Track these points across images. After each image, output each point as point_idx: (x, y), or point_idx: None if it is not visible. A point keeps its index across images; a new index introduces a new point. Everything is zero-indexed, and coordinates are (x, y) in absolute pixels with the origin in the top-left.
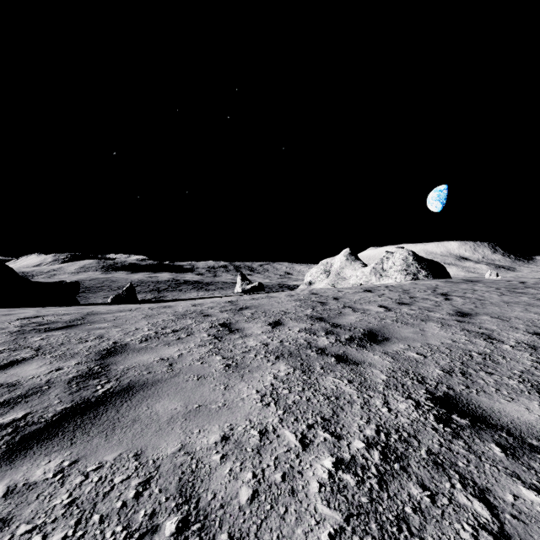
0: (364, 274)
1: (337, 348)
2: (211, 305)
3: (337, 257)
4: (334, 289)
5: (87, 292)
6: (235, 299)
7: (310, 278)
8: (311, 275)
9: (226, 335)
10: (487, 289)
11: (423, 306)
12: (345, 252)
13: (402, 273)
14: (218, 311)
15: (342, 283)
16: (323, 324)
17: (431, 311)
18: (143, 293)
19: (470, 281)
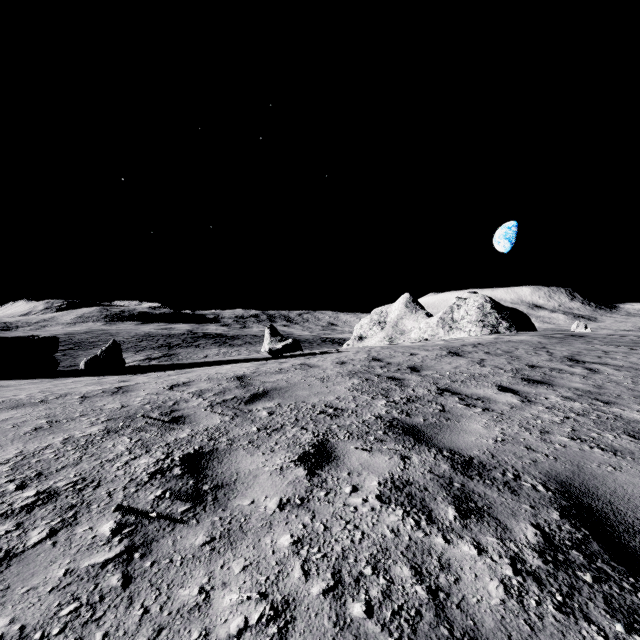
0: (429, 326)
1: None
2: (202, 387)
3: (395, 305)
4: (403, 351)
5: (76, 349)
6: (252, 370)
7: (361, 330)
8: (362, 327)
9: (170, 528)
10: (619, 350)
11: (578, 389)
12: (404, 298)
13: (477, 325)
14: (202, 409)
15: (401, 337)
16: (429, 456)
17: (609, 403)
18: (150, 349)
19: (574, 336)
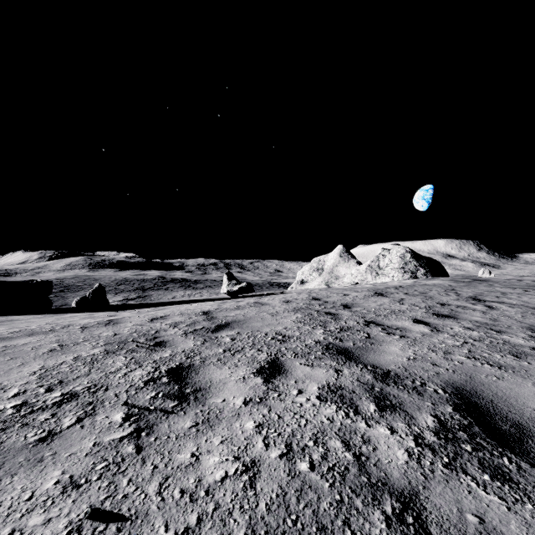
0: (359, 272)
1: (447, 497)
2: (176, 320)
3: (331, 255)
4: (337, 292)
5: (66, 291)
6: (215, 307)
7: (303, 276)
8: (303, 273)
9: (165, 417)
10: (515, 291)
11: (477, 321)
12: (339, 249)
13: (399, 271)
14: (179, 336)
15: (336, 281)
16: (357, 370)
17: (501, 332)
18: (127, 292)
19: (479, 280)
